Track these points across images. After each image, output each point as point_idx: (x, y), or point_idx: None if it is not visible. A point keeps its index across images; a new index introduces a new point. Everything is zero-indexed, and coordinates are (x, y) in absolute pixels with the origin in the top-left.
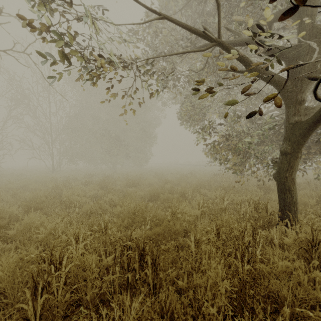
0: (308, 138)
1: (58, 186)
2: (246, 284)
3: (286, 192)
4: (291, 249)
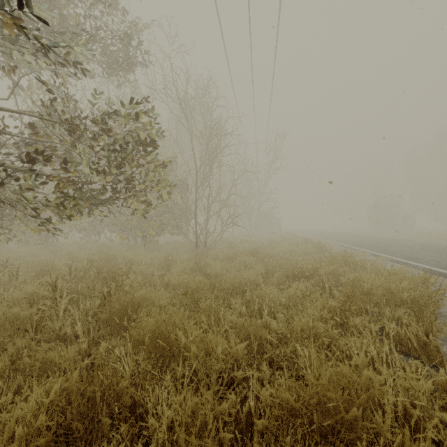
0: None
1: None
2: None
3: None
4: None
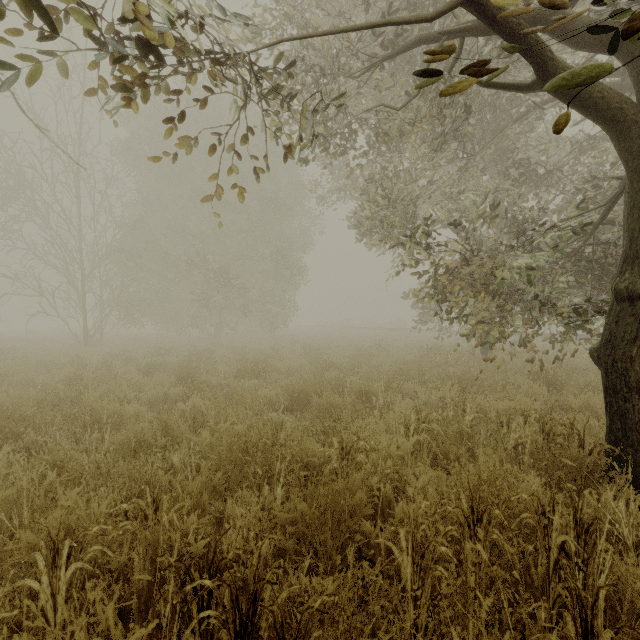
0: None
1: (80, 376)
2: None
3: (631, 396)
4: None
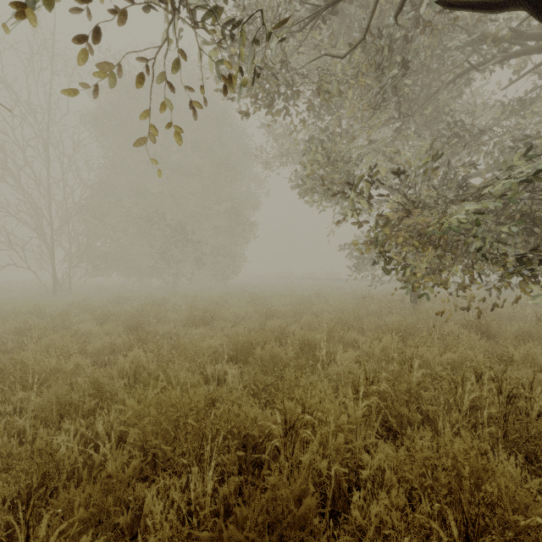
0: None
1: (31, 326)
2: None
3: None
4: None
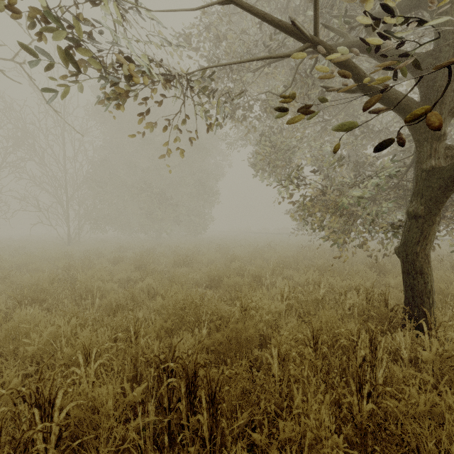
0: (453, 192)
1: (72, 265)
2: (367, 434)
3: (417, 276)
4: (428, 366)
